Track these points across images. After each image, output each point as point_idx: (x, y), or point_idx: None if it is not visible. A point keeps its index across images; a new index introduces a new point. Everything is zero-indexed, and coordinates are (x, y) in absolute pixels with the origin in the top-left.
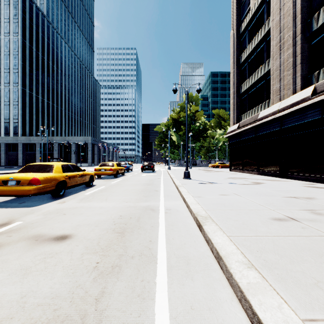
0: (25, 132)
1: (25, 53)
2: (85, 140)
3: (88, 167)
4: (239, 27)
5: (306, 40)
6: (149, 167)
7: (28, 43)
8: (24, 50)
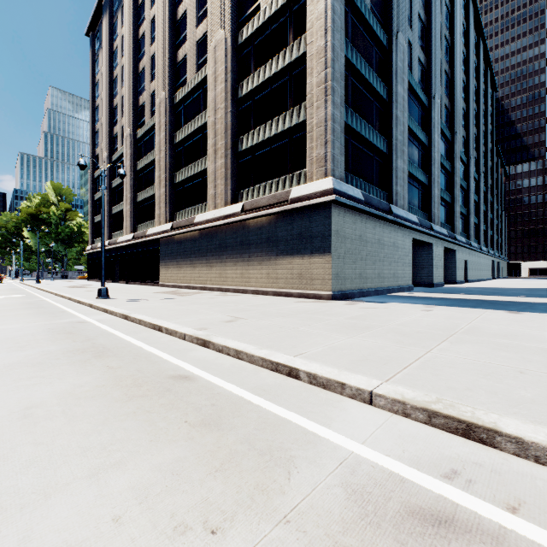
0: None
1: None
2: None
3: None
4: (94, 172)
5: (112, 216)
6: None
7: None
8: None
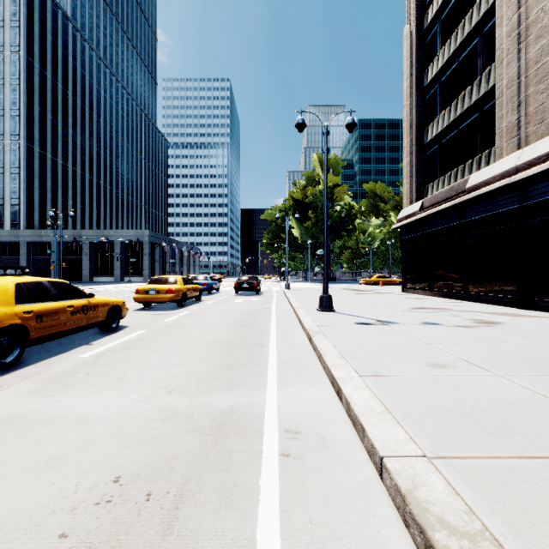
0: (32, 223)
1: (31, 82)
2: (139, 237)
3: (143, 284)
4: (421, 17)
5: None
6: (250, 285)
7: (37, 65)
8: (30, 77)
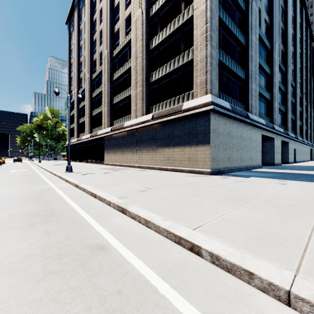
0: None
1: None
2: None
3: None
4: (70, 100)
5: (79, 125)
6: (19, 160)
7: None
8: None
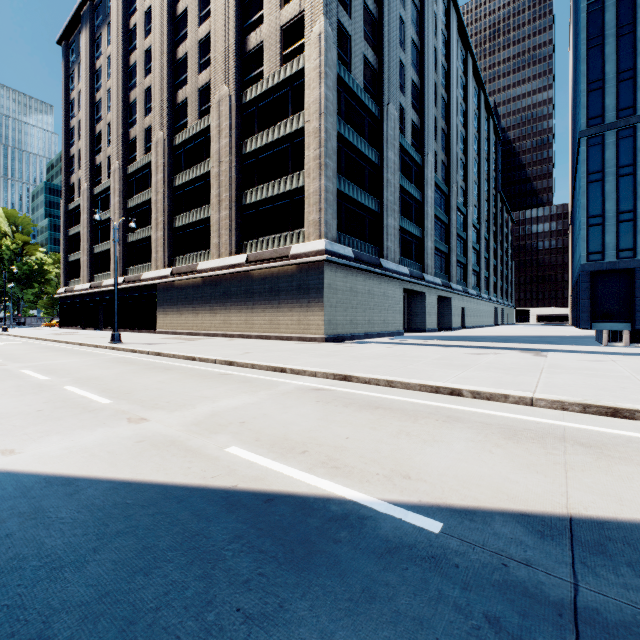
0: None
1: None
2: None
3: None
4: (68, 202)
5: (93, 256)
6: None
7: None
8: None
